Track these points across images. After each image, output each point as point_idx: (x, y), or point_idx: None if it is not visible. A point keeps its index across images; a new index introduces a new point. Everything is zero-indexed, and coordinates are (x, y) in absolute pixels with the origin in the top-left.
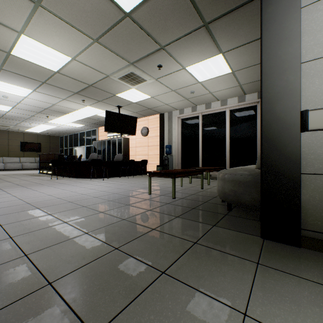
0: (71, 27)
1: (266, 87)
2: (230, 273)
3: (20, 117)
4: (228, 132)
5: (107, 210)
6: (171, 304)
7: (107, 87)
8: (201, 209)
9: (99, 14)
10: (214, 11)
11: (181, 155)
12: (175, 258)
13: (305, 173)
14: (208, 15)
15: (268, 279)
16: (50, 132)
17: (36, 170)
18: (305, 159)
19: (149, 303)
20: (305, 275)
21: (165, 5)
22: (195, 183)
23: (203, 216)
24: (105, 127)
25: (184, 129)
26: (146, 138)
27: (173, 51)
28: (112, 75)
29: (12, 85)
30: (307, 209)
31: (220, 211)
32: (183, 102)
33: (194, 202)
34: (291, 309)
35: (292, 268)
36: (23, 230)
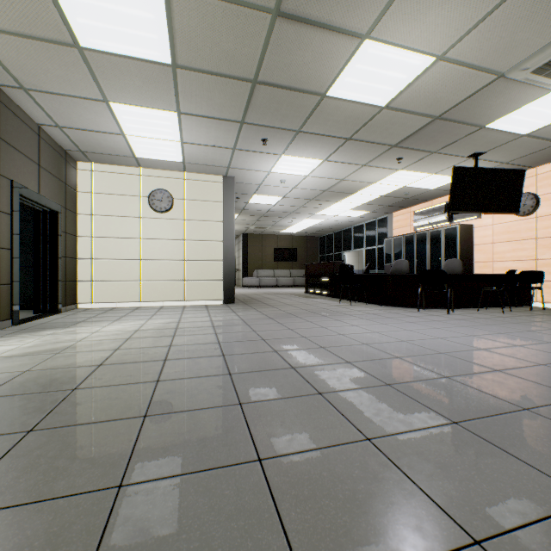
0: None
1: None
2: None
3: (284, 212)
4: None
5: None
6: None
7: (475, 109)
8: None
9: None
10: None
11: None
12: None
13: None
14: None
15: None
16: (309, 231)
17: (293, 288)
18: None
19: None
20: None
21: None
22: None
23: None
24: (449, 203)
25: None
26: (529, 218)
27: None
28: (515, 69)
29: (299, 158)
30: None
31: None
32: None
33: None
34: None
35: None
36: None
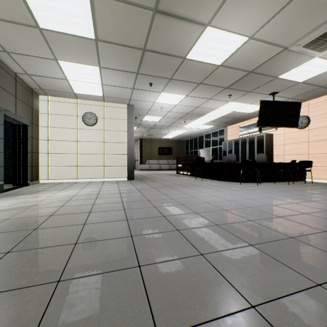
0: None
1: None
2: None
3: (163, 126)
4: None
5: None
6: None
7: (272, 67)
8: None
9: None
10: None
11: None
12: None
13: None
14: None
15: None
16: (179, 137)
17: (169, 171)
18: None
19: None
20: None
21: None
22: None
23: None
24: (258, 121)
25: None
26: (304, 130)
27: None
28: (293, 45)
29: (171, 94)
30: None
31: None
32: None
33: None
34: None
35: None
36: (310, 268)
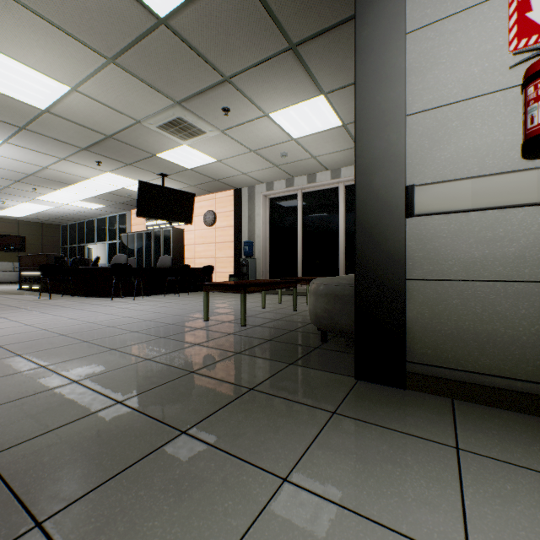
0: (65, 34)
1: (361, 149)
2: (287, 428)
3: None
4: (342, 221)
5: (124, 346)
6: (179, 474)
7: (139, 140)
8: (281, 340)
9: (112, 17)
10: (304, 26)
11: (269, 257)
12: (211, 411)
13: (411, 279)
14: (295, 33)
15: (339, 433)
16: (42, 217)
17: (14, 285)
18: (411, 258)
19: (145, 475)
20: (394, 424)
21: (224, 11)
22: (287, 304)
23: (279, 351)
24: (137, 209)
25: (275, 216)
26: (212, 229)
27: (245, 86)
28: (146, 121)
29: None
30: (414, 331)
31: (310, 343)
32: (271, 170)
33: (275, 330)
34: (355, 468)
35: (380, 417)
36: None
